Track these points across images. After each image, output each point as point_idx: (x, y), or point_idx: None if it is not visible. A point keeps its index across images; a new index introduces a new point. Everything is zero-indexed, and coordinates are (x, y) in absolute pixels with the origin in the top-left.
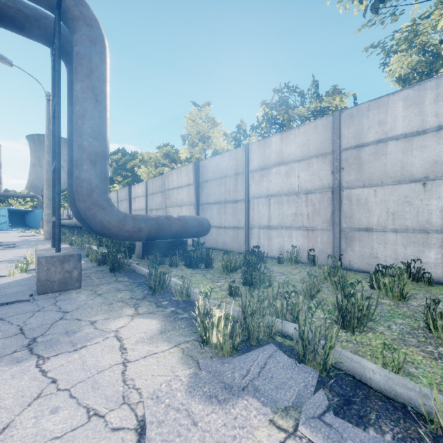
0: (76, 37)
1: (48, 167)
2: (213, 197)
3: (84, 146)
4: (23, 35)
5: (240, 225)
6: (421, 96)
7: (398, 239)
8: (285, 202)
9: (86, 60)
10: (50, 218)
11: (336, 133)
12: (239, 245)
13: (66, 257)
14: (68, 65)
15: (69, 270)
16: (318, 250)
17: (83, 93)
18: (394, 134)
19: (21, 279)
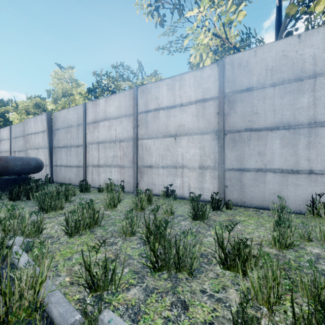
0: None
1: None
2: (62, 142)
3: None
4: None
5: (80, 164)
6: (174, 84)
7: (164, 172)
8: (108, 147)
9: None
10: None
11: (135, 101)
12: (80, 180)
13: None
14: None
15: None
16: (126, 181)
17: None
18: (162, 106)
19: None
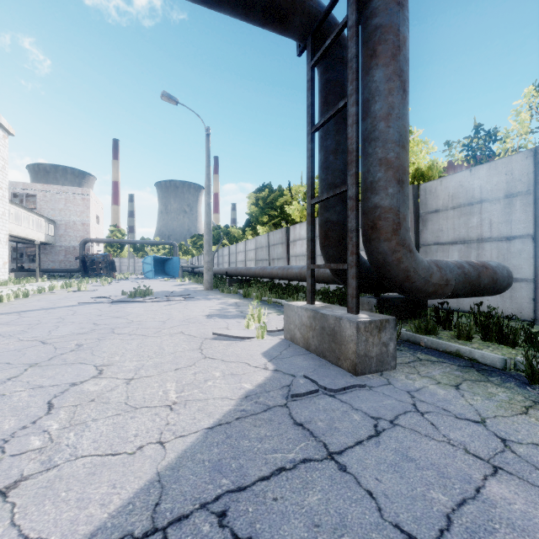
0: (375, 3)
1: (208, 210)
2: (450, 234)
3: (388, 160)
4: (279, 31)
5: (519, 275)
6: None
7: None
8: None
9: (392, 33)
10: (210, 266)
11: None
12: (517, 307)
13: (382, 323)
14: (325, 60)
15: (385, 341)
16: None
17: (387, 83)
18: None
19: (278, 344)
